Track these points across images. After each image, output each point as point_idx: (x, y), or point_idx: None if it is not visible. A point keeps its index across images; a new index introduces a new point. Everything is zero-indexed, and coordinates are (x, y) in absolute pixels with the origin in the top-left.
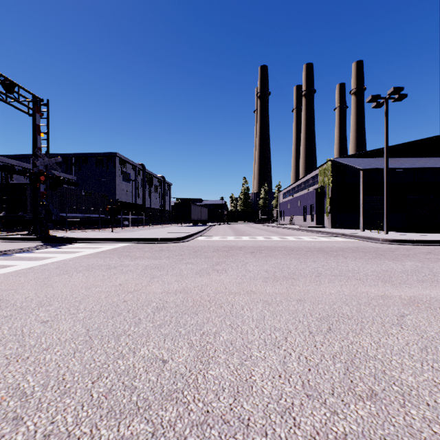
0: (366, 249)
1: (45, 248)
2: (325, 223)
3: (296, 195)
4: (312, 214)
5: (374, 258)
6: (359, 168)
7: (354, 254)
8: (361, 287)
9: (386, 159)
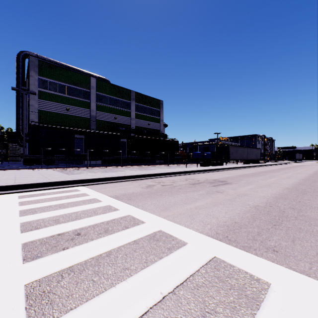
0: None
1: None
2: None
3: None
4: None
5: None
6: None
7: None
8: None
9: None
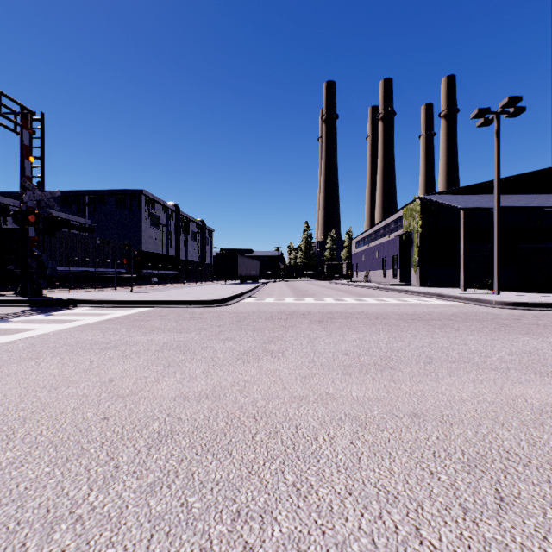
0: (479, 317)
1: (29, 315)
2: (412, 279)
3: (373, 244)
4: (394, 269)
5: (498, 330)
6: (459, 207)
7: (467, 324)
8: (508, 386)
9: (497, 194)
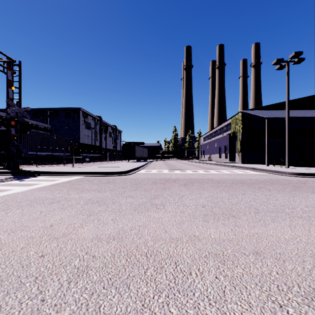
0: (280, 182)
1: (10, 181)
2: (236, 159)
3: (213, 139)
4: (226, 153)
5: (294, 190)
6: (265, 117)
7: (274, 186)
8: (313, 229)
9: (287, 109)
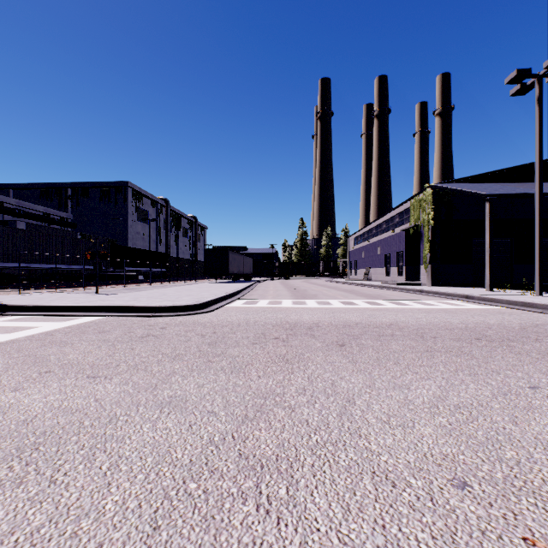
0: None
1: None
2: (421, 278)
3: (374, 240)
4: (399, 266)
5: None
6: (484, 193)
7: None
8: None
9: (539, 174)
